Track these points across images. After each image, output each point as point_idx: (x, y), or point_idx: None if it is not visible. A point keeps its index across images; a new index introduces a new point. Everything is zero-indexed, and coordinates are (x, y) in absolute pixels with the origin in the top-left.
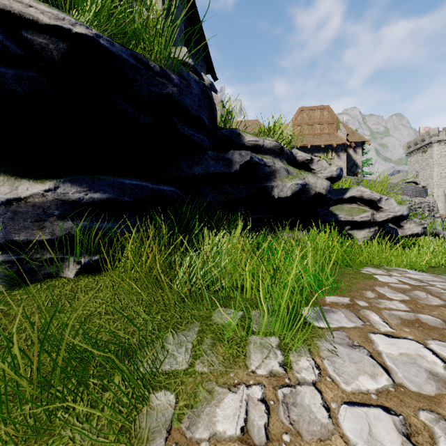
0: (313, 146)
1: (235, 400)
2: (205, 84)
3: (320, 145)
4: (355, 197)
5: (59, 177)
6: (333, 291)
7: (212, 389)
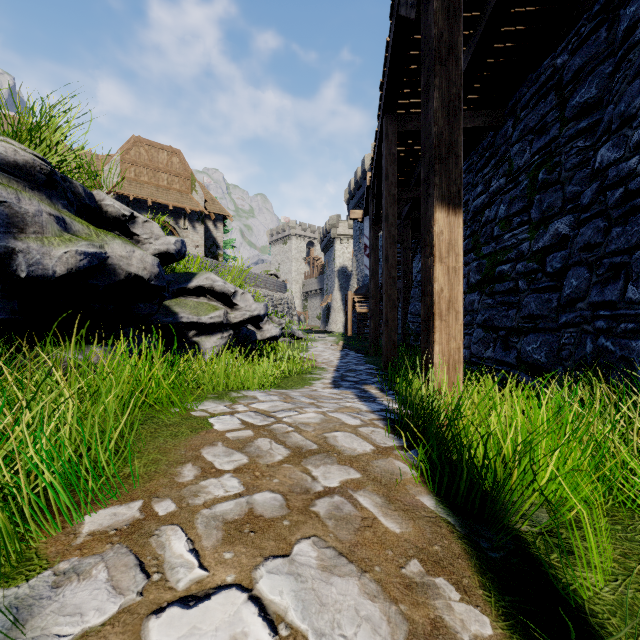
0: (156, 204)
1: None
2: None
3: (167, 206)
4: (203, 288)
5: None
6: (113, 491)
7: None
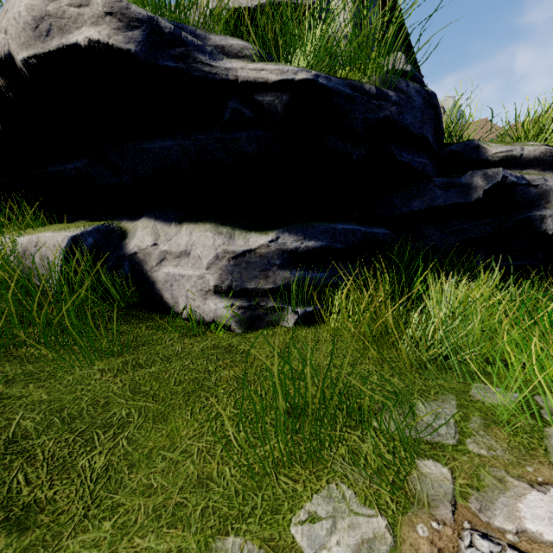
0: None
1: (545, 501)
2: (429, 91)
3: None
4: None
5: (278, 227)
6: None
7: (501, 477)
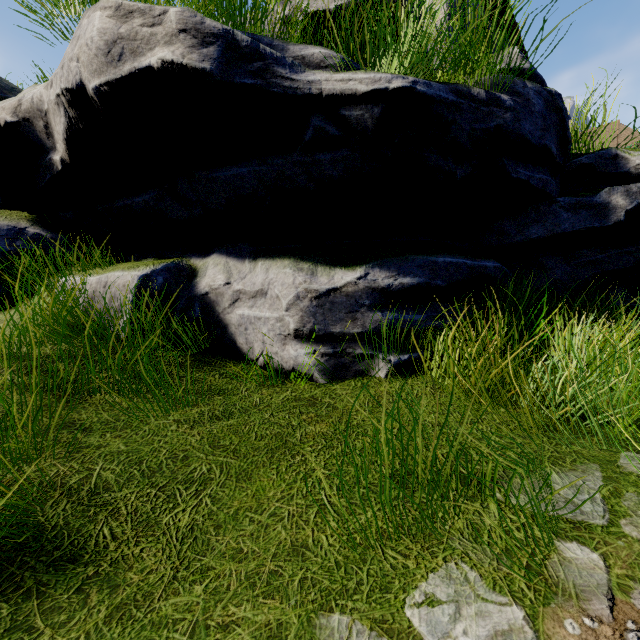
0: None
1: None
2: (552, 91)
3: None
4: None
5: (367, 262)
6: None
7: None
